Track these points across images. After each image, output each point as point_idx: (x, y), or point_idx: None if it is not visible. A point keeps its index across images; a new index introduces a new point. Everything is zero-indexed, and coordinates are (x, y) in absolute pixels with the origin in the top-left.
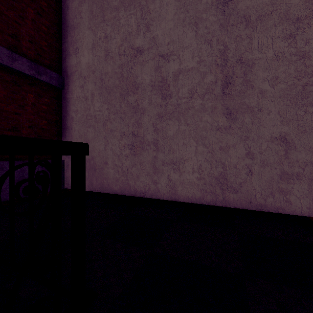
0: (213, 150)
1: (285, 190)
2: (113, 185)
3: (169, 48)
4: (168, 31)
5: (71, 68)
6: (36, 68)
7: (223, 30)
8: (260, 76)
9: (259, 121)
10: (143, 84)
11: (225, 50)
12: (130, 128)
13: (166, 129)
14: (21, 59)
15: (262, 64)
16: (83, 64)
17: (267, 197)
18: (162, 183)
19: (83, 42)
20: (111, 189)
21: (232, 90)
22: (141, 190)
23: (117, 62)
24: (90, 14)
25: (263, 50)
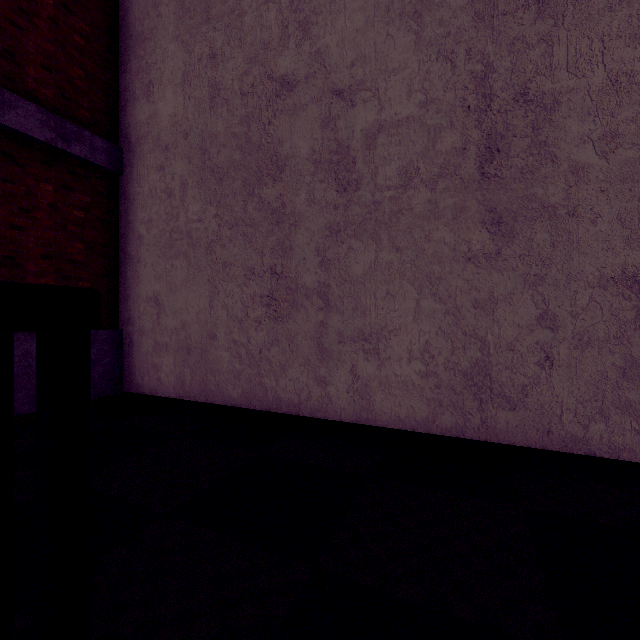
0: (459, 309)
1: (635, 404)
2: (229, 387)
3: (355, 74)
4: (353, 35)
5: (137, 128)
6: (59, 126)
7: (481, 26)
8: (574, 131)
9: (570, 238)
10: (294, 159)
11: (487, 73)
12: (266, 258)
13: (348, 261)
14: (24, 106)
15: (579, 104)
16: (164, 118)
17: (590, 422)
18: (339, 384)
19: (163, 70)
20: (225, 394)
21: (503, 166)
22: (290, 399)
23: (238, 112)
24: (179, 7)
25: (580, 69)
